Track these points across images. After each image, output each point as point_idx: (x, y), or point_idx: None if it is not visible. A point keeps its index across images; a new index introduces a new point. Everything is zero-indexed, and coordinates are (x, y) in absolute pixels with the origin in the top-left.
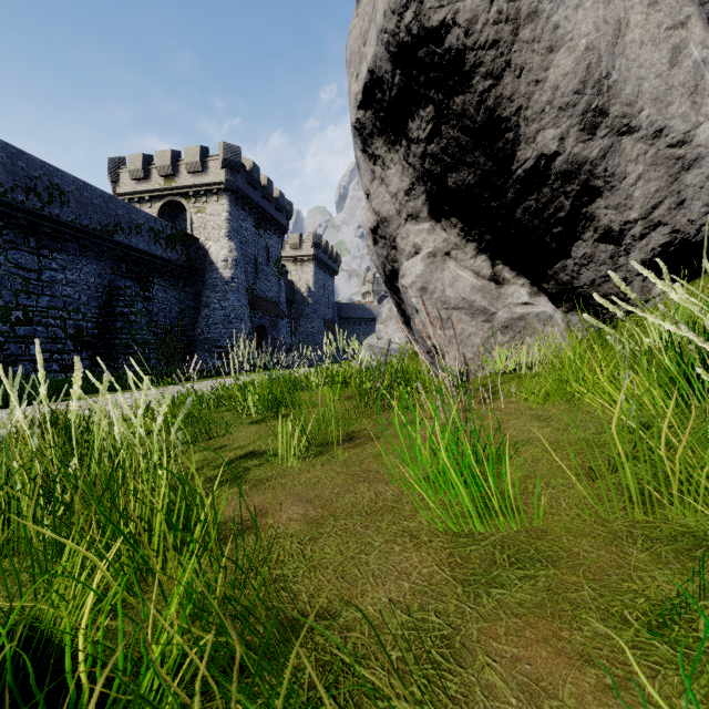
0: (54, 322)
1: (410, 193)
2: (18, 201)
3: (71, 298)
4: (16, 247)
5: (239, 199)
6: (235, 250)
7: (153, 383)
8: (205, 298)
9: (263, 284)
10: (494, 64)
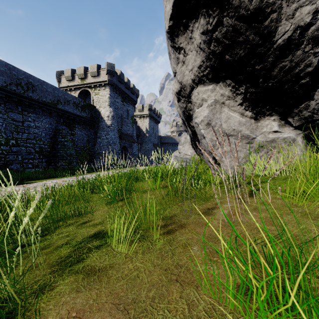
0: (30, 145)
1: (200, 67)
2: (12, 89)
3: (37, 134)
4: (12, 111)
5: (114, 88)
6: (112, 112)
7: (71, 174)
8: (99, 134)
9: (125, 127)
10: None
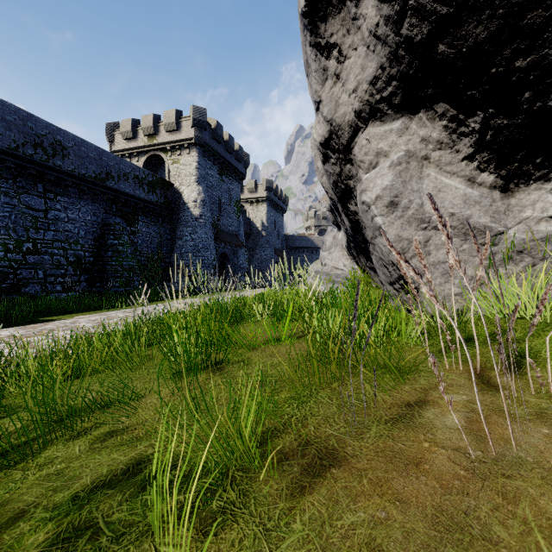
0: (58, 252)
1: (376, 81)
2: (28, 154)
3: (71, 232)
4: (27, 192)
5: (206, 152)
6: (202, 193)
7: (127, 304)
8: (179, 232)
9: (225, 220)
10: None
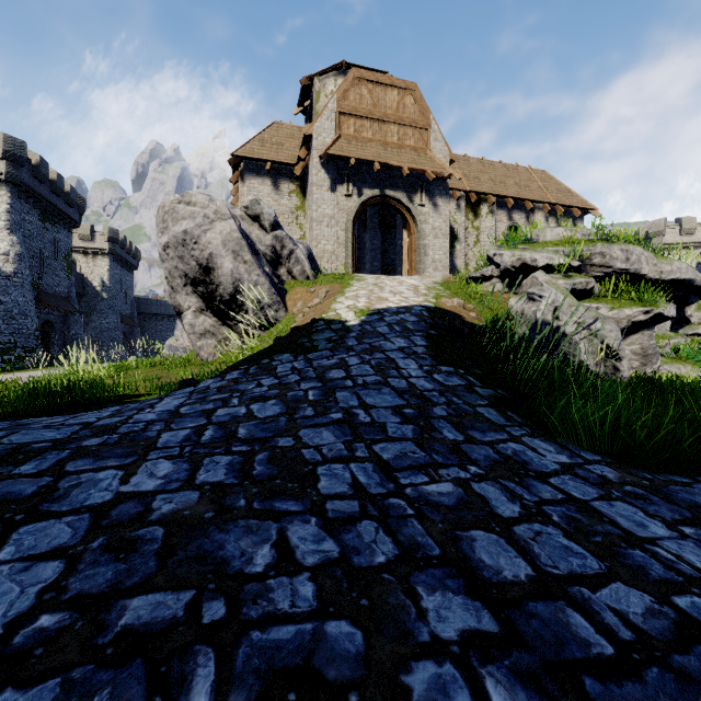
0: None
1: (185, 287)
2: None
3: None
4: None
5: (23, 192)
6: (18, 245)
7: None
8: None
9: (50, 278)
10: (208, 265)
